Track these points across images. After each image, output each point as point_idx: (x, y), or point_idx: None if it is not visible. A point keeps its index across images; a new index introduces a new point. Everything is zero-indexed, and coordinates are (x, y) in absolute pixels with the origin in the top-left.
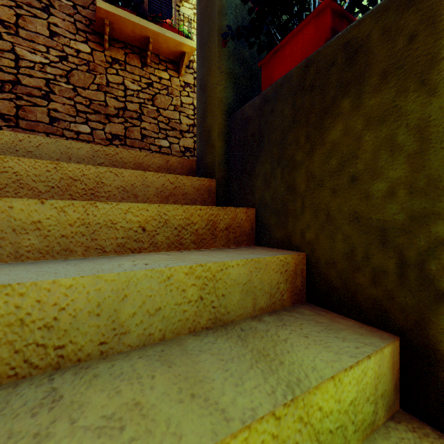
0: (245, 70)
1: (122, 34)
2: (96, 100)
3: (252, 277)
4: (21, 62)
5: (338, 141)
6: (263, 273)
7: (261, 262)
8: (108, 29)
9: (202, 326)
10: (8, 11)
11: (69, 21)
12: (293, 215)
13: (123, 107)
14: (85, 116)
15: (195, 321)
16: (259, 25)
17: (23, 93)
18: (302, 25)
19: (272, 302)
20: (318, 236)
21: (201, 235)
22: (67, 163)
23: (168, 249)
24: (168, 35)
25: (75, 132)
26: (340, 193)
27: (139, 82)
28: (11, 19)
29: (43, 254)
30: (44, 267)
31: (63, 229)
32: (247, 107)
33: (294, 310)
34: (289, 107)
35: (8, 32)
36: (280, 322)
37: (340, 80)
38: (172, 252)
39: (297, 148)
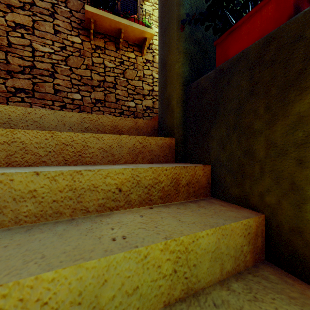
0: (198, 48)
1: (102, 28)
2: (85, 76)
3: (220, 244)
4: (36, 53)
5: (305, 114)
6: (229, 239)
7: (227, 229)
8: (93, 25)
9: (176, 297)
10: (28, 18)
11: (67, 22)
12: (251, 177)
13: (103, 80)
14: (78, 87)
15: (170, 294)
16: (216, 10)
17: (37, 74)
18: (260, 5)
19: (237, 265)
20: (280, 202)
21: (167, 191)
22: (61, 132)
23: (140, 205)
24: (134, 26)
25: (71, 99)
26: (309, 165)
27: (114, 62)
28: (29, 23)
29: (38, 218)
30: (35, 240)
31: (54, 195)
32: (202, 80)
33: (258, 273)
34: (246, 80)
35: (28, 33)
36: (250, 293)
37: (309, 54)
38: (143, 208)
39: (256, 118)
